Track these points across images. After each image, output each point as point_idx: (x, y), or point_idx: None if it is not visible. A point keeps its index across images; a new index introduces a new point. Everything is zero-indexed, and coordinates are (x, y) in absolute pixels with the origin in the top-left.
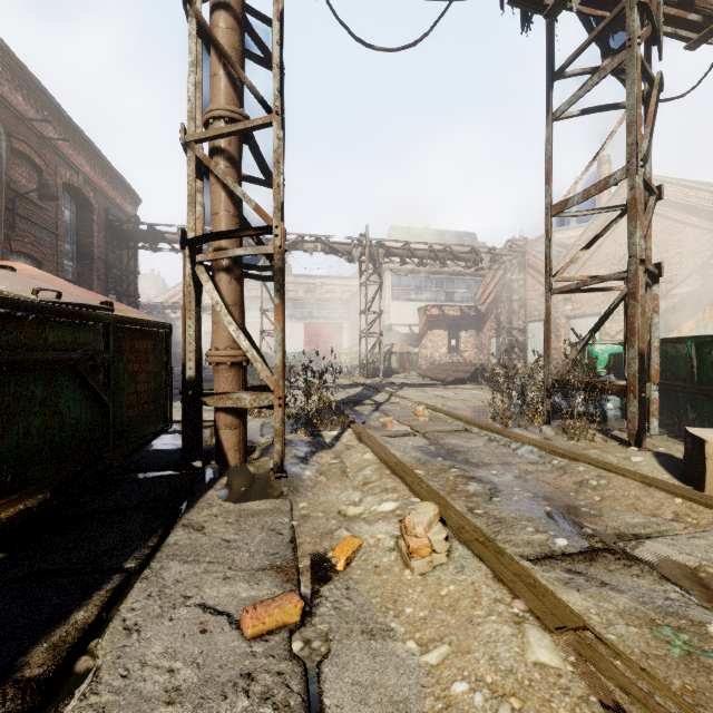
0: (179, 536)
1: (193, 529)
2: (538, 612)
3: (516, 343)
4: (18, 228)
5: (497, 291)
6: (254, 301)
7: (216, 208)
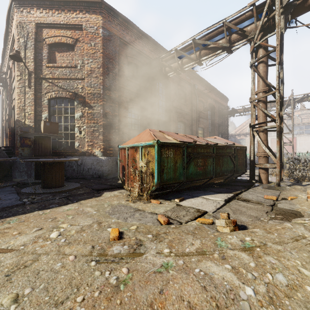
0: (251, 190)
1: (253, 190)
2: None
3: None
4: (199, 121)
5: None
6: None
7: (259, 116)
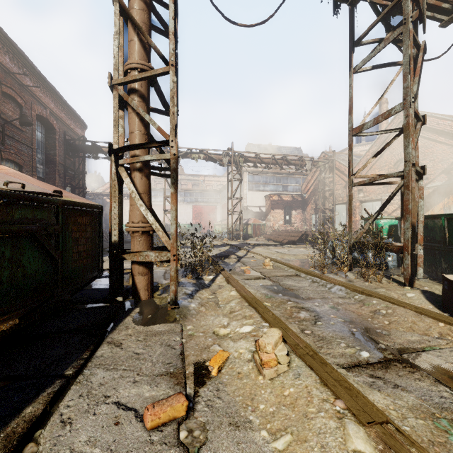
0: (105, 350)
1: (114, 345)
2: (354, 409)
3: (327, 218)
4: (6, 144)
5: (315, 185)
6: (160, 191)
7: (132, 129)
